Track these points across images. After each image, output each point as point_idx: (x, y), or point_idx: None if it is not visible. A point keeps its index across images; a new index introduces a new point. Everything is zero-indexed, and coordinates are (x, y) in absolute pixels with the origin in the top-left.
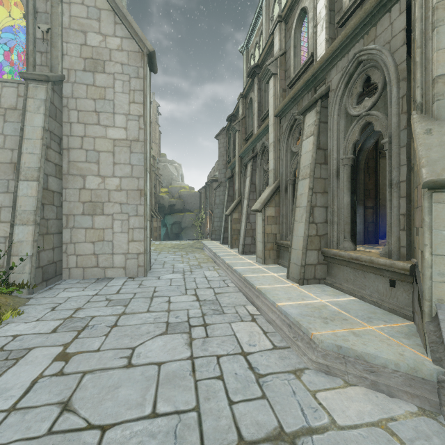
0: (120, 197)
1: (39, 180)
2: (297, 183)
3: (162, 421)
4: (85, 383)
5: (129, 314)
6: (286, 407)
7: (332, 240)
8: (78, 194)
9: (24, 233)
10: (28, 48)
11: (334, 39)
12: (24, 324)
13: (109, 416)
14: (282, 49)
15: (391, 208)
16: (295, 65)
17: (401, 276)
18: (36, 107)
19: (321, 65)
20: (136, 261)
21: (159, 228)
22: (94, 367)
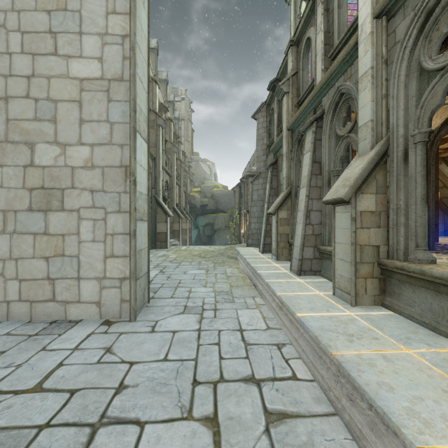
0: (91, 179)
1: None
2: None
3: None
4: None
5: None
6: None
7: None
8: (22, 175)
9: None
10: None
11: None
12: None
13: None
14: None
15: None
16: None
17: None
18: None
19: None
20: (118, 292)
21: (190, 230)
22: None
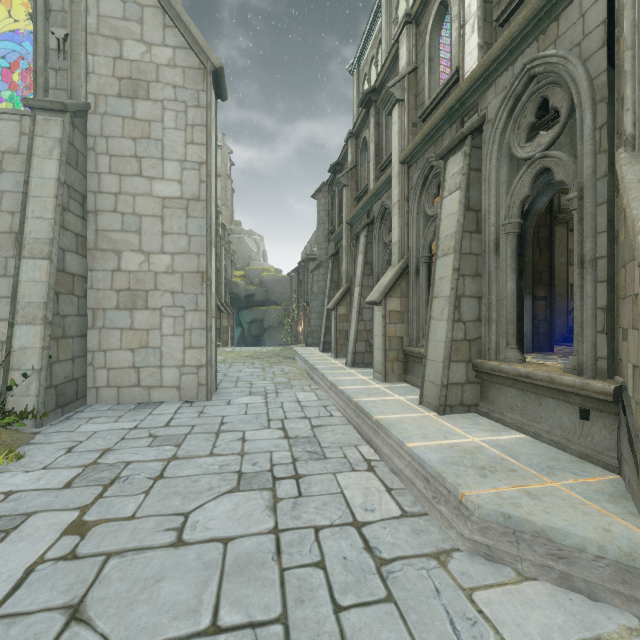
0: (172, 282)
1: (52, 257)
2: (434, 262)
3: (227, 639)
4: (108, 573)
5: (183, 459)
6: (426, 616)
7: (488, 348)
8: (110, 278)
9: (29, 337)
10: (37, 63)
11: (490, 45)
12: (24, 474)
13: (143, 631)
14: (412, 63)
15: (583, 298)
16: (430, 86)
17: (599, 403)
18: (47, 150)
19: (472, 84)
20: (196, 378)
21: (231, 328)
22: (125, 545)
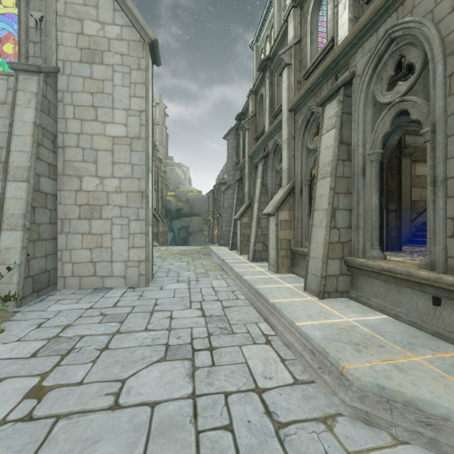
0: (120, 199)
1: (29, 180)
2: (315, 183)
3: None
4: (56, 434)
5: (124, 333)
6: None
7: (356, 248)
8: (74, 196)
9: (12, 240)
10: (20, 37)
11: (358, 19)
12: (2, 345)
13: None
14: (297, 36)
15: (435, 210)
16: (311, 53)
17: (450, 293)
18: (26, 100)
19: (344, 48)
20: (137, 270)
21: (166, 233)
22: (72, 408)
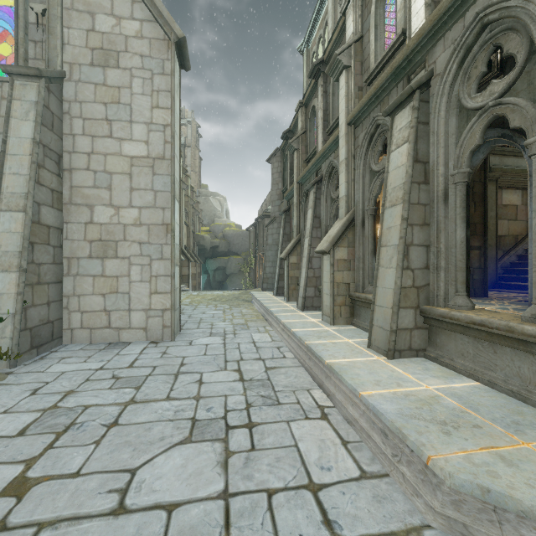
0: (139, 234)
1: (27, 210)
2: (382, 213)
3: None
4: None
5: (140, 403)
6: None
7: (436, 294)
8: (83, 230)
9: (5, 283)
10: (18, 35)
11: (438, 3)
12: None
13: None
14: (358, 32)
15: None
16: (376, 51)
17: None
18: (24, 112)
19: (420, 41)
20: (161, 320)
21: (199, 275)
22: (61, 513)
